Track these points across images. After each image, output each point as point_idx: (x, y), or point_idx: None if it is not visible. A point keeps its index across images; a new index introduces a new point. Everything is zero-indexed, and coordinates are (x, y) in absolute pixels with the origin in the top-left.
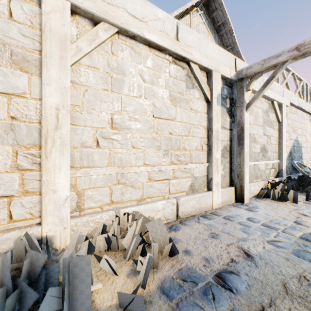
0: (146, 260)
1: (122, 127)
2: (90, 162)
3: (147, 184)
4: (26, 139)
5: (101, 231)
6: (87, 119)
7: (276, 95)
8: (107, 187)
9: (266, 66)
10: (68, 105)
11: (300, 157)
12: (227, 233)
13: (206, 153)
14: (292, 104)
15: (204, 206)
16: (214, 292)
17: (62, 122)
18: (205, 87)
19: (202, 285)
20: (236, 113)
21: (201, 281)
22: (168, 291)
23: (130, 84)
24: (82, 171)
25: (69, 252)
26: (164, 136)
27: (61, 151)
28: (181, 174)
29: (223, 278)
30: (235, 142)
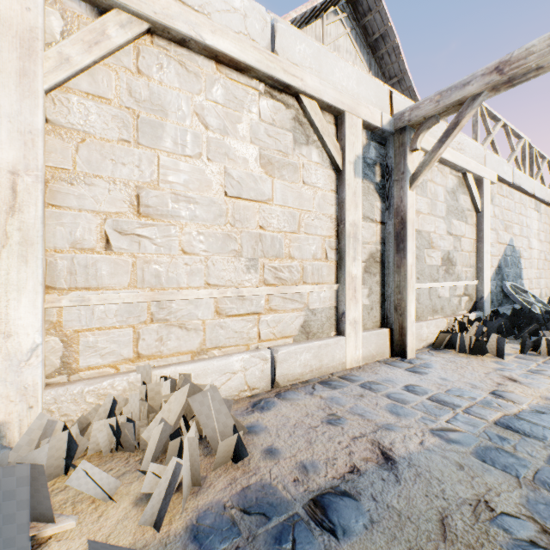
0: (167, 472)
1: (161, 213)
2: (92, 278)
3: (213, 322)
4: None
5: (108, 412)
6: (85, 196)
7: (471, 161)
8: (127, 327)
9: (444, 104)
10: (38, 167)
11: (518, 276)
12: (359, 415)
13: (335, 266)
14: (502, 180)
15: (329, 364)
16: (297, 536)
17: (26, 199)
18: (332, 142)
19: (279, 520)
20: (392, 192)
21: (280, 512)
22: (205, 535)
23: (178, 131)
24: (74, 297)
25: (22, 455)
26: (248, 233)
27: (23, 257)
28: (283, 304)
29: (325, 506)
30: (391, 246)
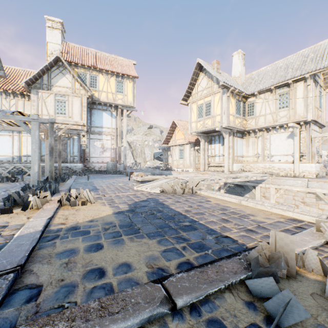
0: None
1: None
2: None
3: None
4: None
5: None
6: None
7: None
8: None
9: None
10: None
11: None
12: None
13: None
14: None
15: None
16: None
17: None
18: (327, 200)
19: None
20: None
21: None
22: None
23: (290, 200)
24: None
25: None
26: None
27: None
28: None
29: None
30: None
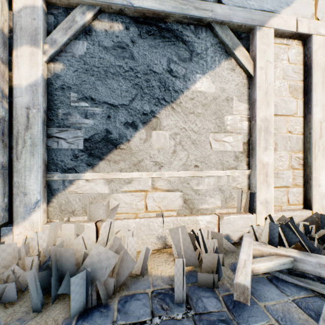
0: None
1: None
2: None
3: None
4: (295, 147)
5: None
6: None
7: None
8: None
9: None
10: None
11: None
12: None
13: None
14: None
15: None
16: None
17: (323, 132)
18: None
19: None
20: None
21: None
22: None
23: None
24: None
25: None
26: None
27: (322, 155)
28: None
29: None
30: None
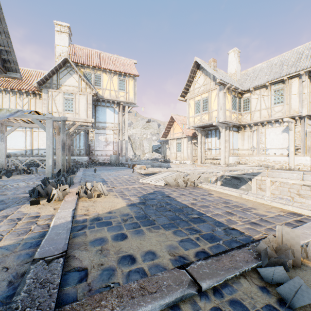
0: None
1: None
2: None
3: None
4: None
5: None
6: None
7: None
8: None
9: None
10: None
11: None
12: None
13: None
14: None
15: None
16: None
17: None
18: None
19: None
20: None
21: None
22: None
23: (285, 192)
24: None
25: None
26: None
27: None
28: None
29: None
30: None
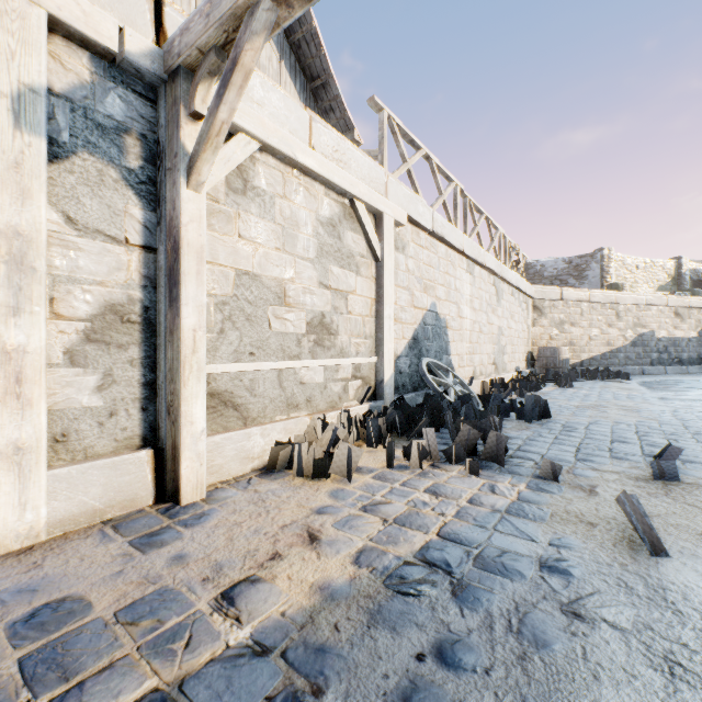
0: None
1: None
2: None
3: None
4: None
5: None
6: None
7: (359, 183)
8: None
9: (215, 19)
10: None
11: (444, 351)
12: None
13: None
14: (418, 224)
15: None
16: None
17: None
18: None
19: None
20: (164, 192)
21: None
22: None
23: None
24: None
25: None
26: None
27: None
28: None
29: None
30: (163, 293)
